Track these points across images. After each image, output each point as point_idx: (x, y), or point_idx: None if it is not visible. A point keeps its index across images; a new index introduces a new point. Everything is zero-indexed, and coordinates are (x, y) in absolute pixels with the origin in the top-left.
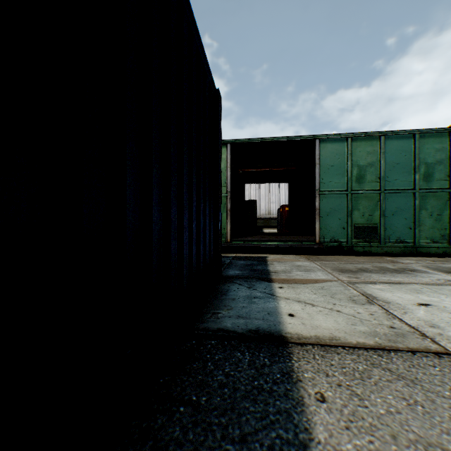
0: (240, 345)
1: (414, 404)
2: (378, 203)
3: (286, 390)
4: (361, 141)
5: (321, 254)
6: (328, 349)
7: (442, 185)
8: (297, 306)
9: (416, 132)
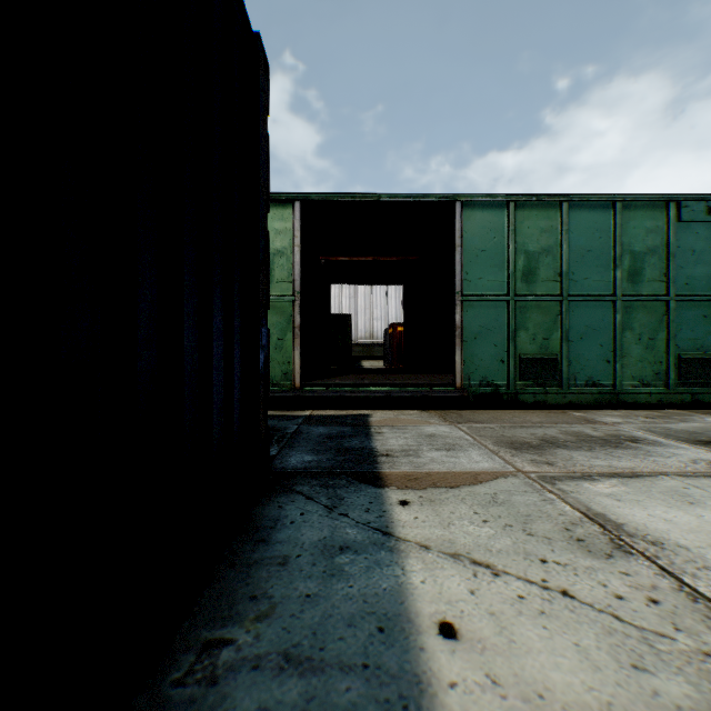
0: None
1: None
2: (559, 318)
3: None
4: (531, 210)
5: (464, 408)
6: None
7: (657, 290)
8: (456, 581)
9: (617, 199)
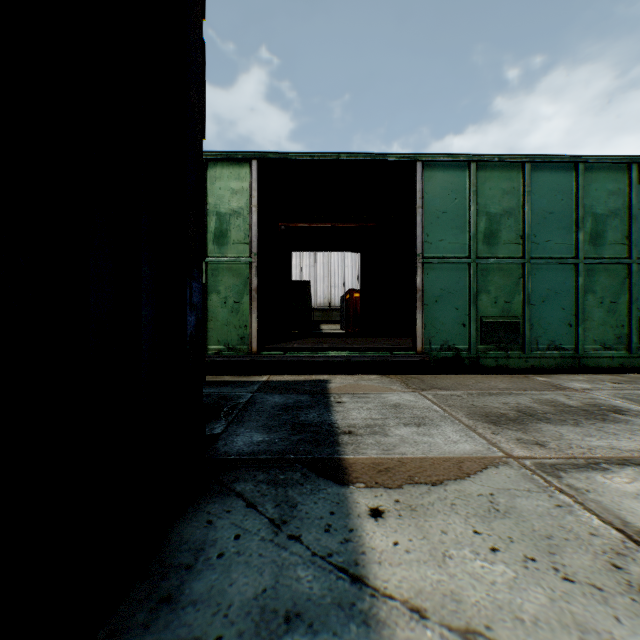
0: None
1: None
2: (521, 281)
3: None
4: (492, 171)
5: (424, 372)
6: None
7: (618, 253)
8: None
9: (580, 160)
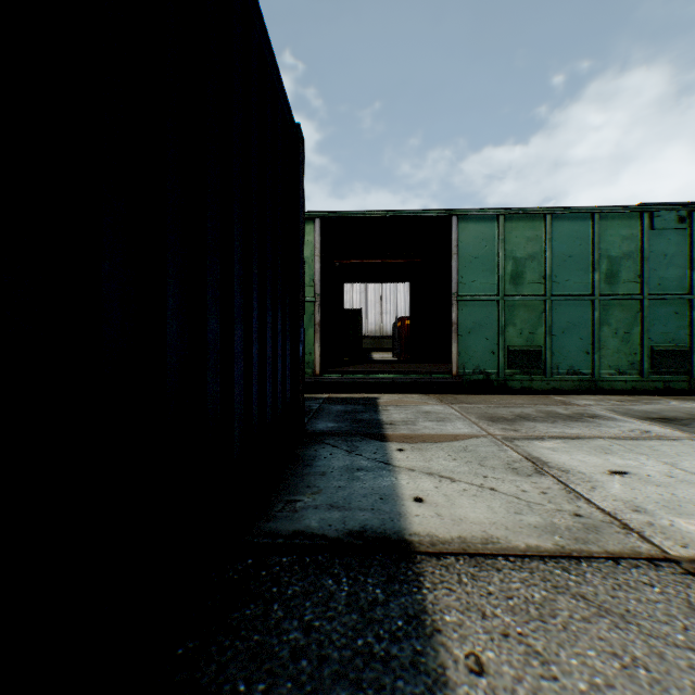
0: (333, 563)
1: (633, 666)
2: (543, 315)
3: (414, 654)
4: (518, 222)
5: (460, 393)
6: (482, 561)
7: (632, 290)
8: (428, 483)
9: (595, 211)
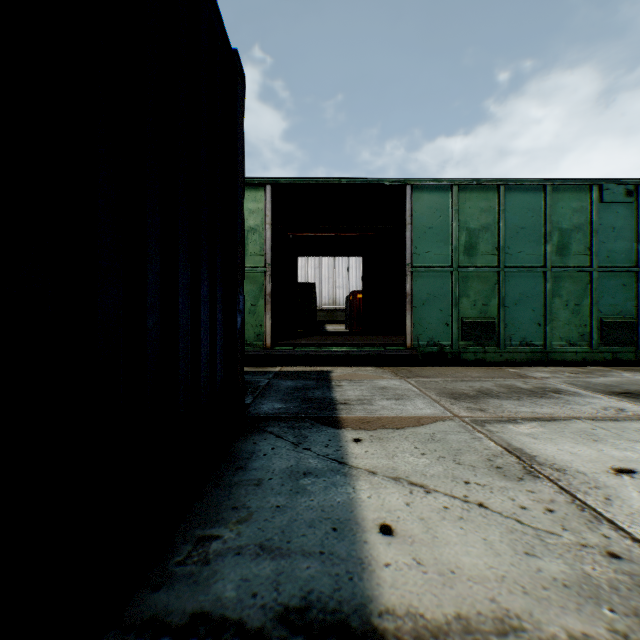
0: None
1: None
2: (496, 286)
3: None
4: (472, 192)
5: (414, 365)
6: None
7: (582, 262)
8: (396, 496)
9: (547, 183)
